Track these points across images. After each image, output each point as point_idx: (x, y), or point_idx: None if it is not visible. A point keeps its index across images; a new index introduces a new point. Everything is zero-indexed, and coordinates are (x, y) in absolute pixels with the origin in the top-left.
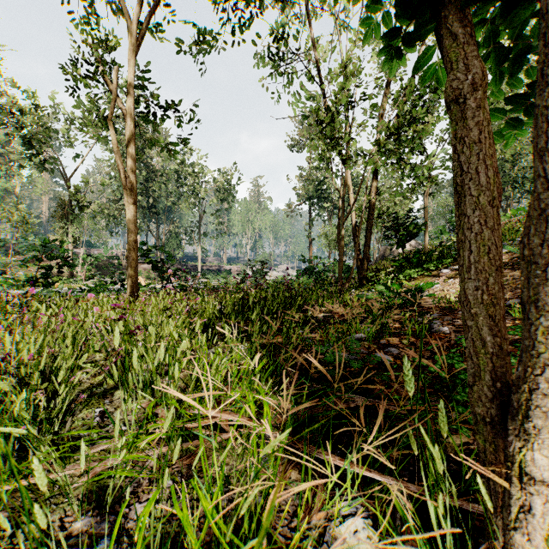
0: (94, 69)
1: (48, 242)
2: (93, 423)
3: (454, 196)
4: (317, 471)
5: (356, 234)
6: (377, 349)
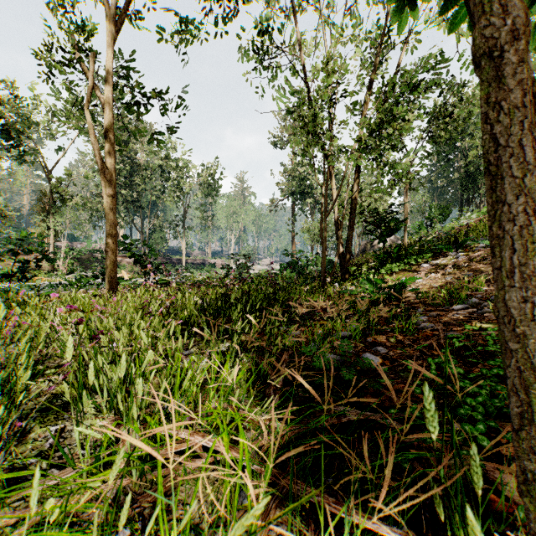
0: (70, 56)
1: (25, 235)
2: (44, 447)
3: (485, 178)
4: (306, 508)
5: (338, 229)
6: (364, 348)
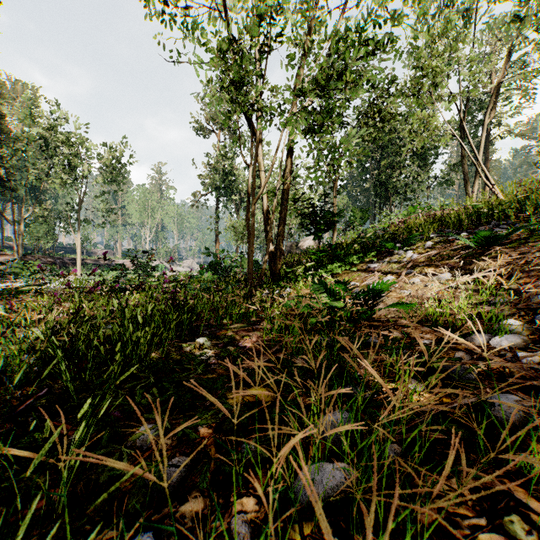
0: None
1: None
2: None
3: None
4: None
5: (268, 222)
6: None
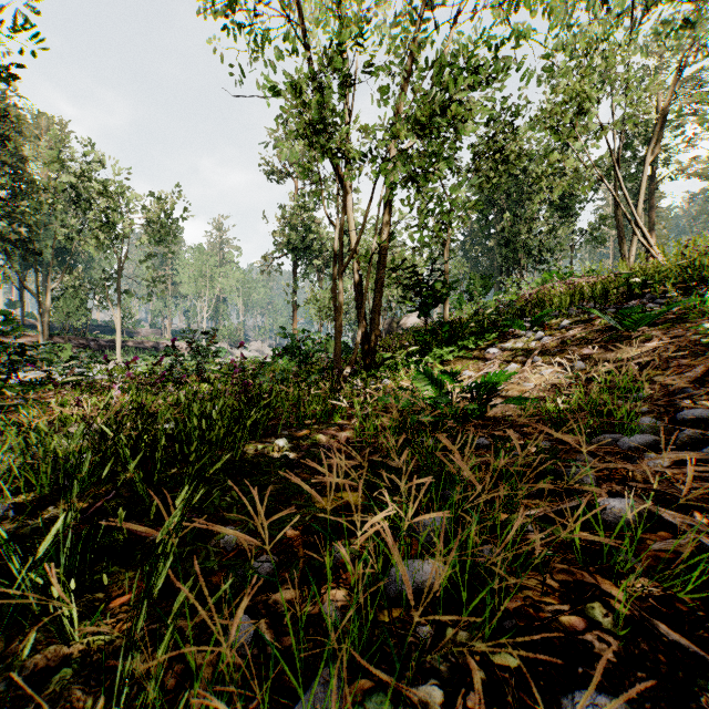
0: None
1: None
2: None
3: None
4: None
5: (360, 295)
6: (536, 701)
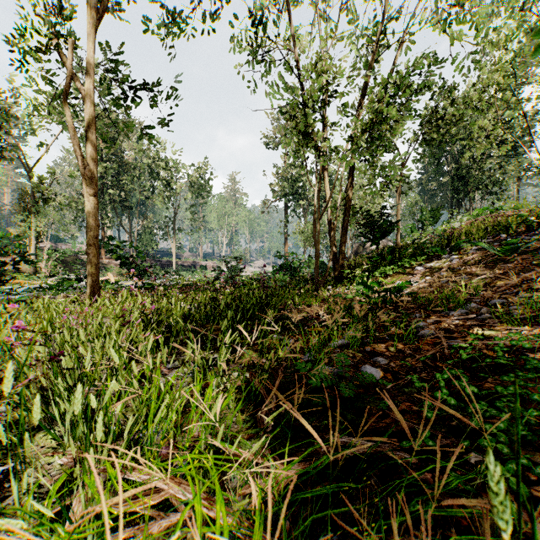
0: (48, 43)
1: (2, 236)
2: None
3: None
4: None
5: (332, 231)
6: (363, 359)
